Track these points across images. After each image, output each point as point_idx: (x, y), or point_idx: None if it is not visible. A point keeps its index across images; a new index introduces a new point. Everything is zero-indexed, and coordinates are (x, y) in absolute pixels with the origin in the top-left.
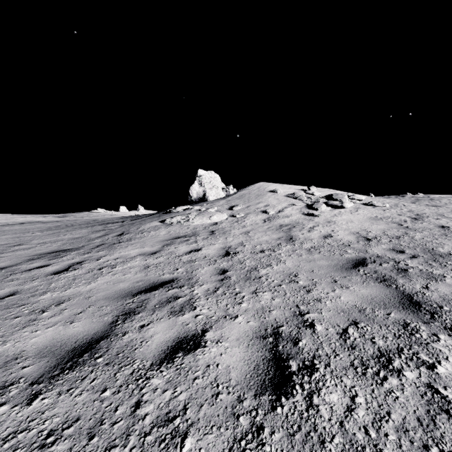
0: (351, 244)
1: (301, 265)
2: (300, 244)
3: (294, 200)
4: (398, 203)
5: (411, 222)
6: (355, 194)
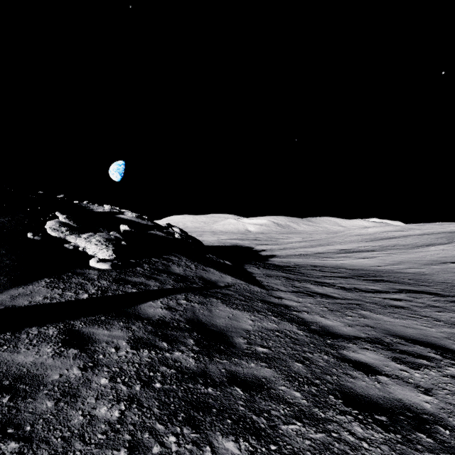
0: None
1: None
2: None
3: None
4: None
5: None
6: None
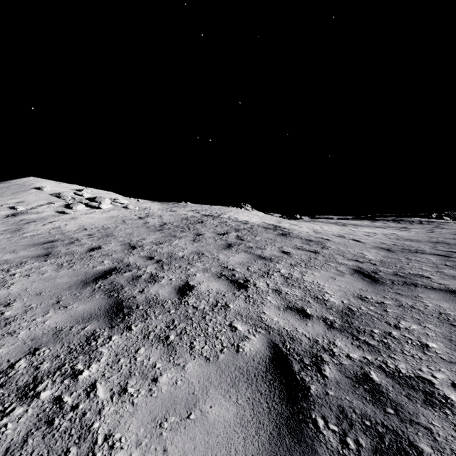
0: (68, 232)
1: (1, 246)
2: (22, 234)
3: (57, 199)
4: (149, 207)
5: (133, 220)
6: (120, 199)
